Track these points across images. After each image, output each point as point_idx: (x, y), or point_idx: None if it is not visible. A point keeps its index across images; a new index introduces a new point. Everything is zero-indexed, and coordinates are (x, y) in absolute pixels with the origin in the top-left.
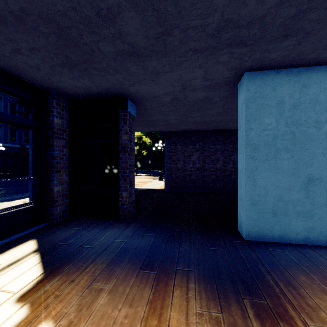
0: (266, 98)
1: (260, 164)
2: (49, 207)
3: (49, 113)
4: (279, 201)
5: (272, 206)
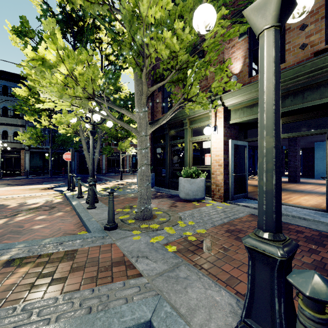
0: (320, 148)
1: (318, 162)
2: None
3: None
4: (324, 170)
5: (322, 171)
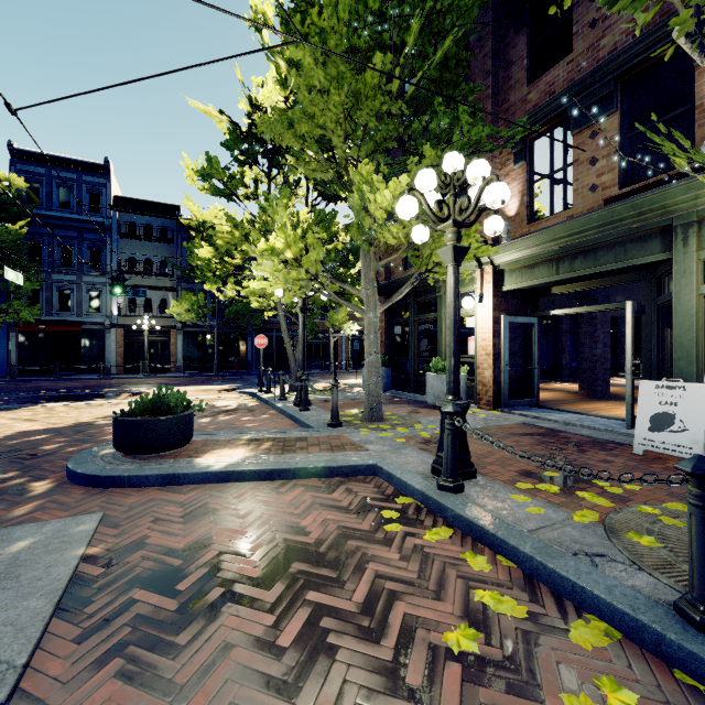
0: None
1: None
2: (619, 370)
3: (619, 326)
4: None
5: None
